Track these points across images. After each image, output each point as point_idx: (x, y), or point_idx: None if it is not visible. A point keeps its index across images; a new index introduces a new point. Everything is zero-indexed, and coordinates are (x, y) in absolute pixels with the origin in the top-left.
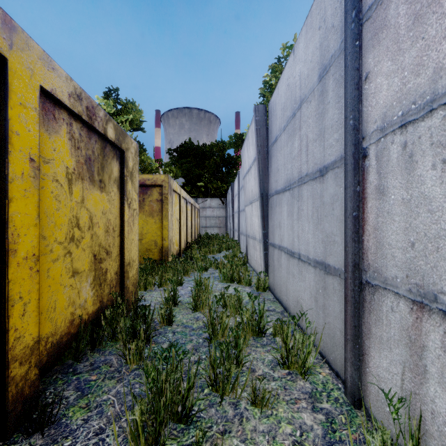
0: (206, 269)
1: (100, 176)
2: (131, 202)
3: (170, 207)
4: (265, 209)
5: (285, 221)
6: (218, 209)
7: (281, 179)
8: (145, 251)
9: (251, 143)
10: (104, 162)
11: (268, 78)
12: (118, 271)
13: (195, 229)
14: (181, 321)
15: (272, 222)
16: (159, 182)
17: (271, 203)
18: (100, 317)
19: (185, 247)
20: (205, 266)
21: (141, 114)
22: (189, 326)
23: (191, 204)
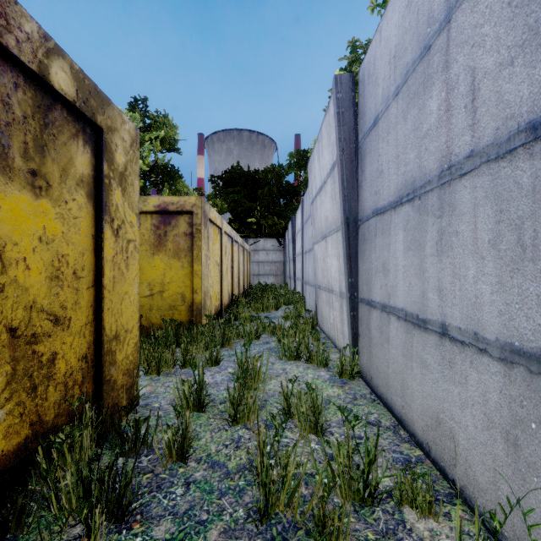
0: (257, 336)
1: (33, 163)
2: (121, 227)
3: (204, 244)
4: (353, 243)
5: (399, 261)
6: (274, 252)
7: (390, 186)
8: (168, 308)
9: (326, 144)
10: (45, 137)
11: None
12: (91, 353)
13: (244, 277)
14: (207, 450)
15: (367, 264)
16: (187, 207)
17: (364, 233)
18: (36, 453)
19: (230, 301)
20: (256, 331)
21: (175, 131)
22: (221, 464)
23: (238, 244)
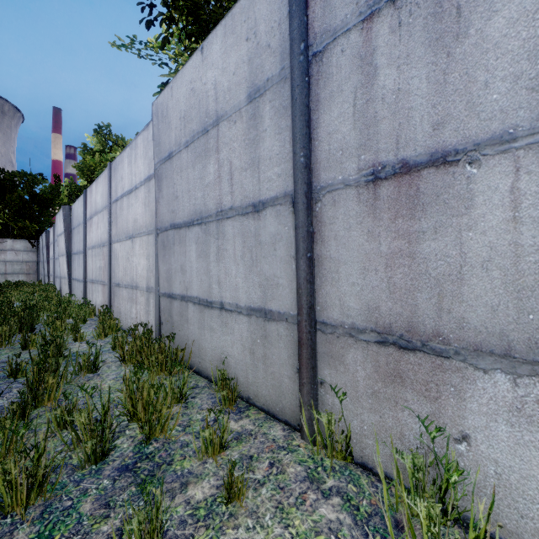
0: None
1: None
2: None
3: None
4: (70, 261)
5: (77, 267)
6: (26, 252)
7: (76, 248)
8: None
9: (62, 221)
10: None
11: (89, 138)
12: None
13: None
14: None
15: (73, 268)
16: None
17: (73, 258)
18: None
19: None
20: None
21: None
22: None
23: None
